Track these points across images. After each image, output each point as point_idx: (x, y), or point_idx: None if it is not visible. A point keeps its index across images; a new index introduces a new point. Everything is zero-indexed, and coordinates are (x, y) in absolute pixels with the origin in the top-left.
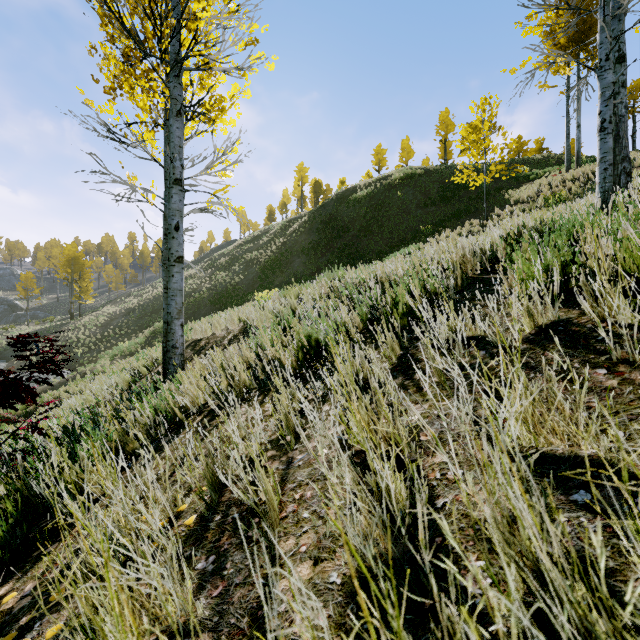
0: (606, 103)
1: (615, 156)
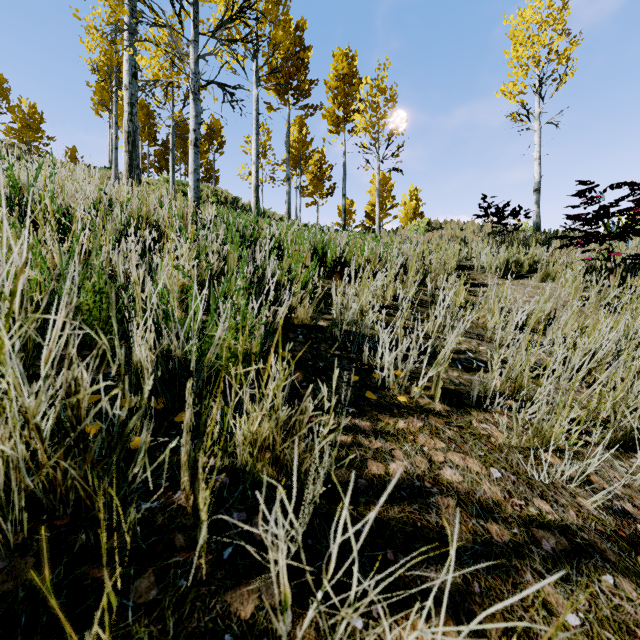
0: (199, 126)
1: (133, 160)
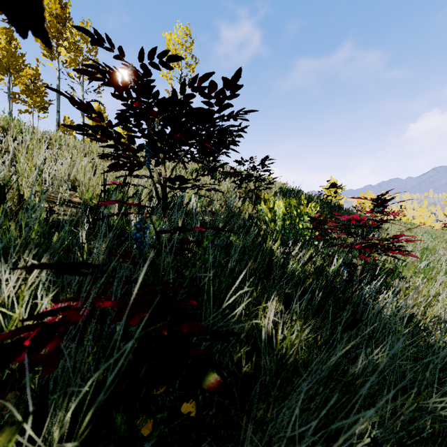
0: None
1: None
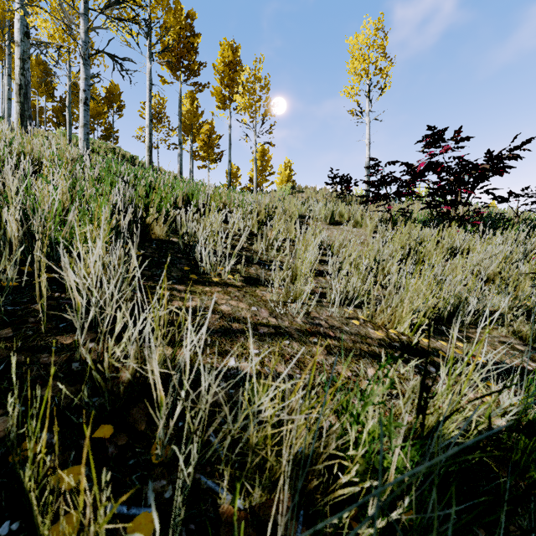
0: (89, 88)
1: (25, 110)
